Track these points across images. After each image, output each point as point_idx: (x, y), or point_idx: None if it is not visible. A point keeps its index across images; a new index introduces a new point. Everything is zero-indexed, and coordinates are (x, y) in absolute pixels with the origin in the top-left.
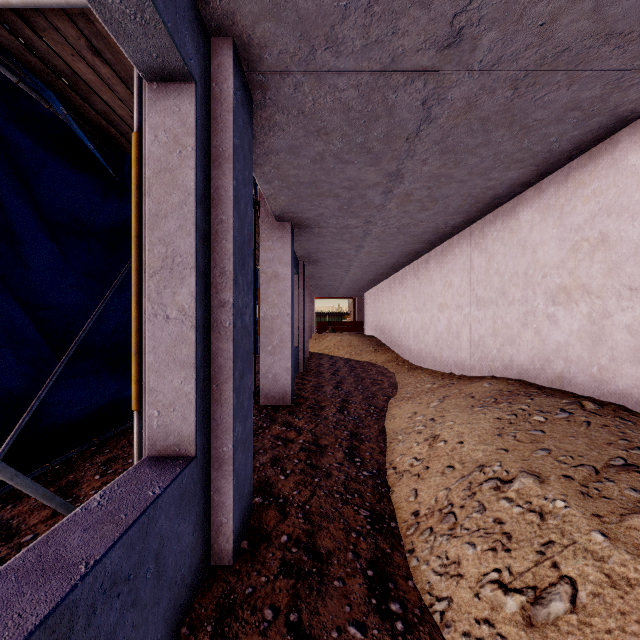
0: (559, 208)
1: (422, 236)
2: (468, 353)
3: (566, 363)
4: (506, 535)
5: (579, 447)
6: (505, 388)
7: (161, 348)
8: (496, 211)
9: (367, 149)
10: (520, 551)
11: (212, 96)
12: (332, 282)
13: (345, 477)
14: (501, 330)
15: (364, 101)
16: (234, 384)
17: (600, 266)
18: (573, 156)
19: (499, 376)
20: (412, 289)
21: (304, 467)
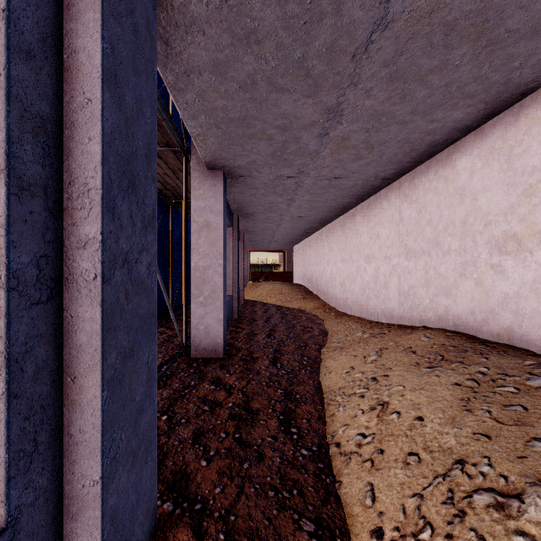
0: (507, 151)
1: (351, 189)
2: (397, 302)
3: (516, 316)
4: None
5: None
6: (446, 342)
7: None
8: (428, 161)
9: (305, 70)
10: None
11: None
12: (265, 236)
13: (280, 459)
14: (434, 280)
15: None
16: (105, 374)
17: None
18: (528, 91)
19: (432, 326)
20: (338, 242)
21: (231, 444)
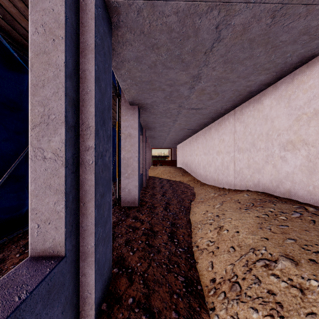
0: (288, 97)
1: (208, 115)
2: (233, 177)
3: (292, 184)
4: (278, 304)
5: (313, 238)
6: (257, 197)
7: (40, 179)
8: (249, 100)
9: (181, 59)
10: (291, 318)
11: (80, 8)
12: (160, 140)
13: (168, 252)
14: (252, 165)
15: (181, 25)
16: (95, 202)
17: (314, 128)
18: (297, 66)
19: (251, 190)
20: (202, 143)
21: (144, 246)
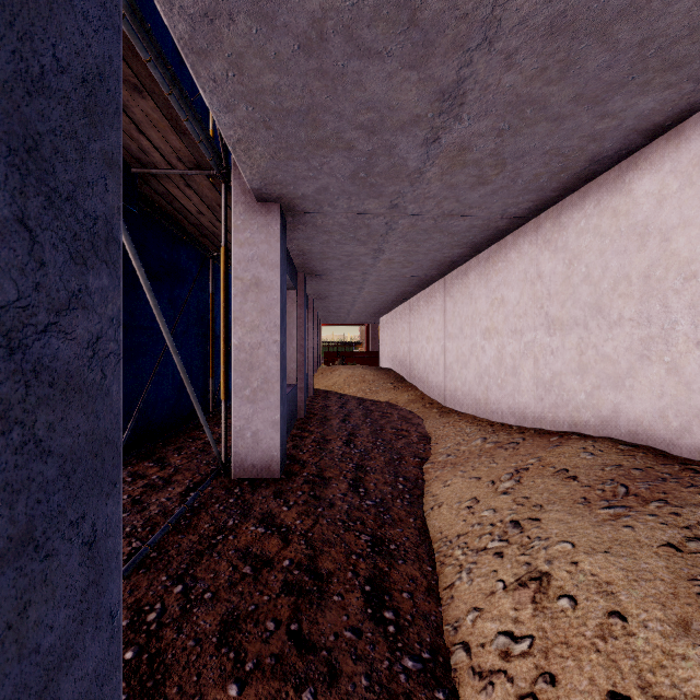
0: None
1: (465, 234)
2: (532, 396)
3: None
4: None
5: None
6: (624, 461)
7: None
8: (585, 188)
9: (409, 11)
10: None
11: None
12: (342, 304)
13: (367, 681)
14: (594, 365)
15: None
16: None
17: None
18: None
19: (590, 434)
20: (443, 311)
21: (284, 647)
